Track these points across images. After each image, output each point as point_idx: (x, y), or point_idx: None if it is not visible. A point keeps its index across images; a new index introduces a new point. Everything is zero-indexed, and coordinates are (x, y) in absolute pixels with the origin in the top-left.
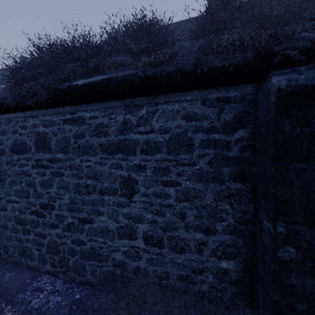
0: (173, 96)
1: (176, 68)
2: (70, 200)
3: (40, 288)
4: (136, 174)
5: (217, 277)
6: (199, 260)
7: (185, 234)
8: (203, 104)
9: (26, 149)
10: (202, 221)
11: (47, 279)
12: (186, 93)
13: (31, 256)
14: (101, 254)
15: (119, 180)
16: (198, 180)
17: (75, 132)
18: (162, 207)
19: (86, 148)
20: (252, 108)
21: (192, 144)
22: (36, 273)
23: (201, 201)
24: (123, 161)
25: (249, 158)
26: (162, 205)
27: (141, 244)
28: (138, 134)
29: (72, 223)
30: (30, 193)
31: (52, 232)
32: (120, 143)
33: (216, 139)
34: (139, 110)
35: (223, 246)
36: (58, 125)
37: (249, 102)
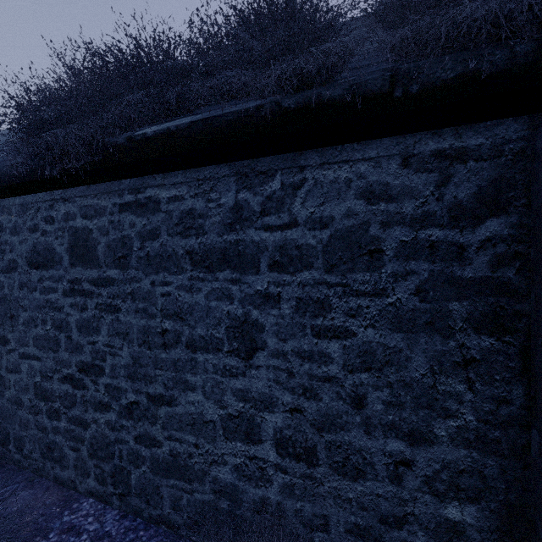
0: (336, 152)
1: (349, 88)
2: (132, 358)
3: (75, 527)
4: (260, 312)
5: (436, 537)
6: (395, 498)
7: (363, 439)
8: (403, 166)
9: (53, 261)
10: (401, 415)
11: (90, 508)
12: (366, 144)
13: (62, 460)
14: (191, 468)
15: (226, 323)
16: (392, 327)
17: (141, 227)
18: (314, 382)
19: (162, 259)
20: (520, 170)
21: (380, 251)
22: (71, 494)
23: (399, 371)
24: (233, 284)
25: (514, 281)
26: (314, 377)
27: (269, 454)
28: (264, 230)
29: (136, 402)
30: (61, 342)
31: (100, 417)
32: (227, 250)
33: (435, 240)
34: (265, 183)
35: (451, 473)
36: (110, 214)
37: (512, 157)
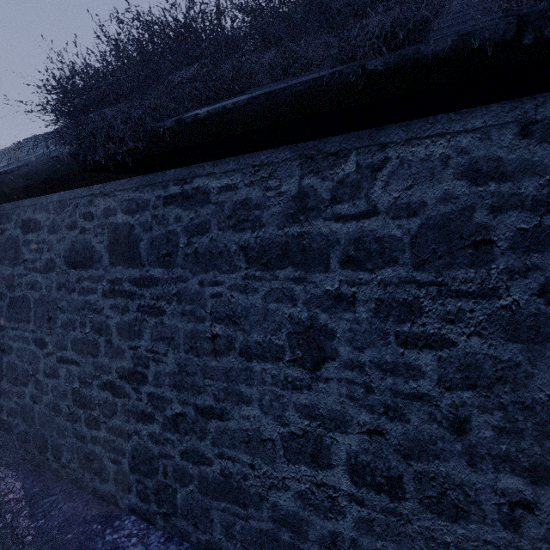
0: (427, 124)
1: (458, 39)
2: (178, 365)
3: (118, 549)
4: (330, 316)
5: None
6: (510, 547)
7: (466, 471)
8: (522, 135)
9: (92, 260)
10: (518, 445)
11: (132, 527)
12: (467, 113)
13: (102, 473)
14: (245, 491)
15: (288, 329)
16: (506, 335)
17: (188, 221)
18: (400, 399)
19: (211, 255)
20: None
21: (489, 242)
22: (111, 510)
23: (515, 390)
24: (297, 284)
25: None
26: (400, 393)
27: (341, 482)
28: (335, 220)
29: (182, 414)
30: (100, 346)
31: (142, 428)
32: (289, 244)
33: None
34: (336, 166)
35: None
36: (153, 208)
37: None
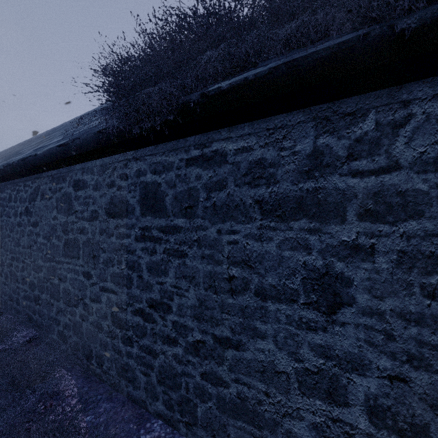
0: None
1: None
2: (198, 300)
3: None
4: (346, 265)
5: None
6: None
7: None
8: None
9: (127, 211)
10: None
11: (160, 430)
12: None
13: (135, 381)
14: (260, 414)
15: (302, 274)
16: None
17: (207, 179)
18: (426, 350)
19: (228, 208)
20: None
21: None
22: (142, 412)
23: None
24: (311, 234)
25: None
26: (426, 344)
27: (359, 421)
28: (352, 176)
29: (202, 341)
30: (133, 280)
31: (168, 350)
32: (304, 198)
33: None
34: (353, 125)
35: None
36: (177, 169)
37: None
